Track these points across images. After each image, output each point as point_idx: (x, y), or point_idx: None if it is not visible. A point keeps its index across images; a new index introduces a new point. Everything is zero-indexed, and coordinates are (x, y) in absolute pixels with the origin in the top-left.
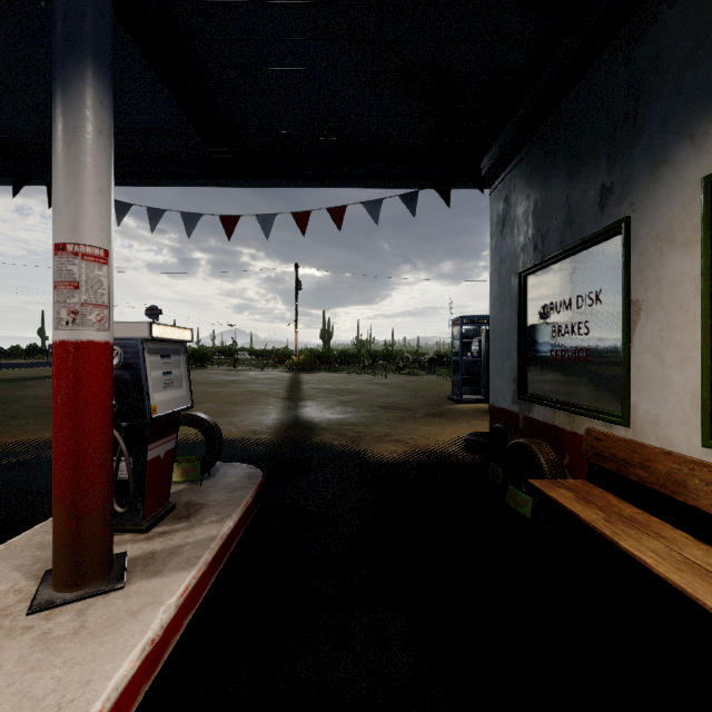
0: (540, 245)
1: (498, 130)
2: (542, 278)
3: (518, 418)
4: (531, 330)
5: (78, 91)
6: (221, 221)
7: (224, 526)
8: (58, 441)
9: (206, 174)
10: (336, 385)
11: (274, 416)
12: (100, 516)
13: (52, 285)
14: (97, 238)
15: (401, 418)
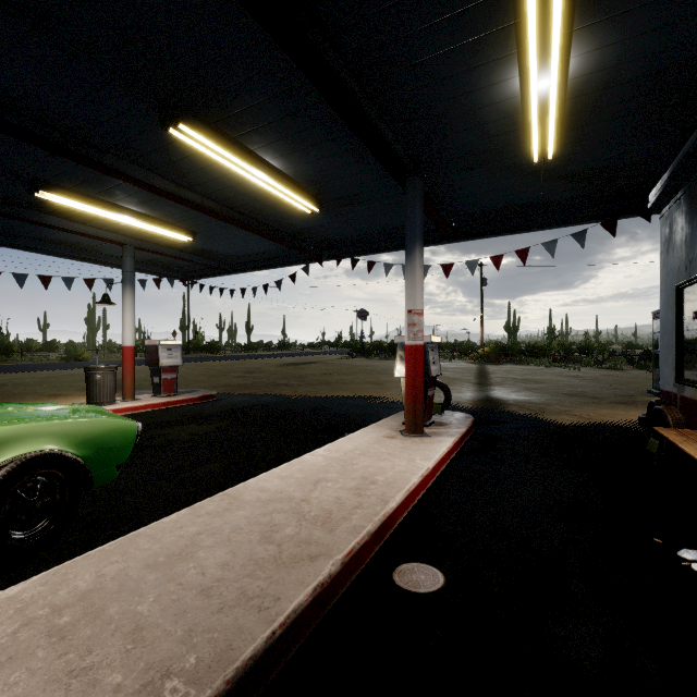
0: (688, 268)
1: (657, 179)
2: (691, 292)
3: (676, 398)
4: (685, 330)
5: (415, 254)
6: (443, 268)
7: (461, 430)
8: (409, 380)
9: (433, 240)
10: (522, 375)
11: (469, 394)
12: (421, 410)
13: (406, 324)
14: (421, 306)
15: (583, 403)
